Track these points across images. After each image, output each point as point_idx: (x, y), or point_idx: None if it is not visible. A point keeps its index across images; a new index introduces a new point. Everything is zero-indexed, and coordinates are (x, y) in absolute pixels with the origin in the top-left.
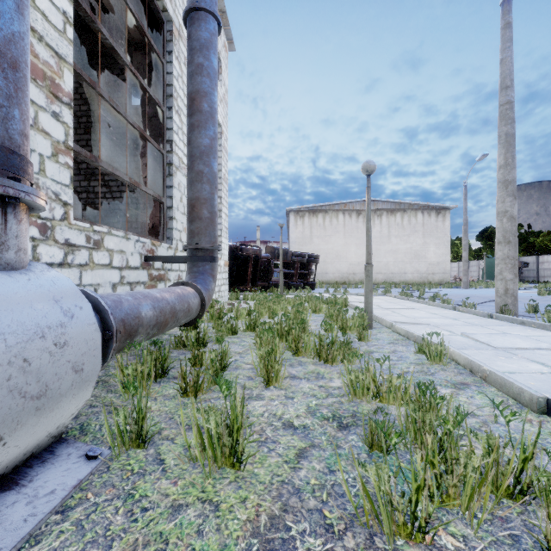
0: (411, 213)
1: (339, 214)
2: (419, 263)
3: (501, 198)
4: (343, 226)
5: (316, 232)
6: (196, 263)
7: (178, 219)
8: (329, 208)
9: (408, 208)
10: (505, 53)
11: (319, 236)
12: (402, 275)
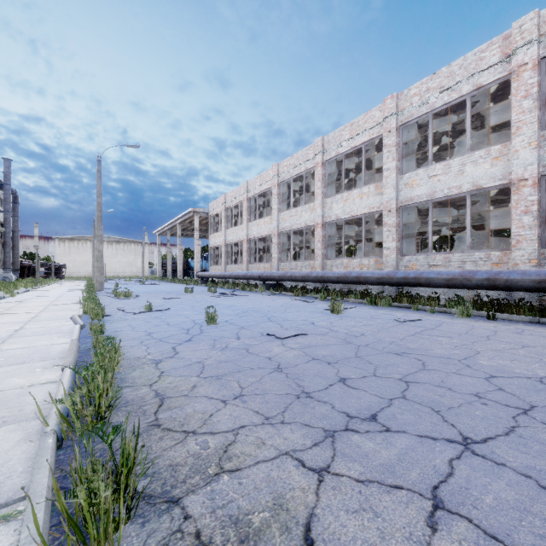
0: (128, 244)
1: (88, 242)
2: (133, 268)
3: (93, 258)
4: (90, 248)
5: (73, 250)
6: (15, 272)
7: None
8: (81, 238)
9: (127, 241)
10: (93, 230)
11: (75, 252)
12: (124, 273)
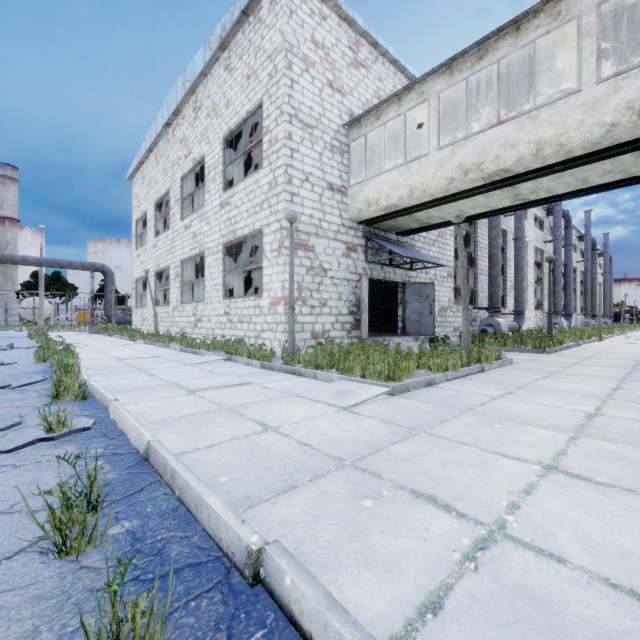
0: None
1: None
2: None
3: None
4: None
5: None
6: (609, 318)
7: (602, 311)
8: None
9: None
10: None
11: None
12: None
